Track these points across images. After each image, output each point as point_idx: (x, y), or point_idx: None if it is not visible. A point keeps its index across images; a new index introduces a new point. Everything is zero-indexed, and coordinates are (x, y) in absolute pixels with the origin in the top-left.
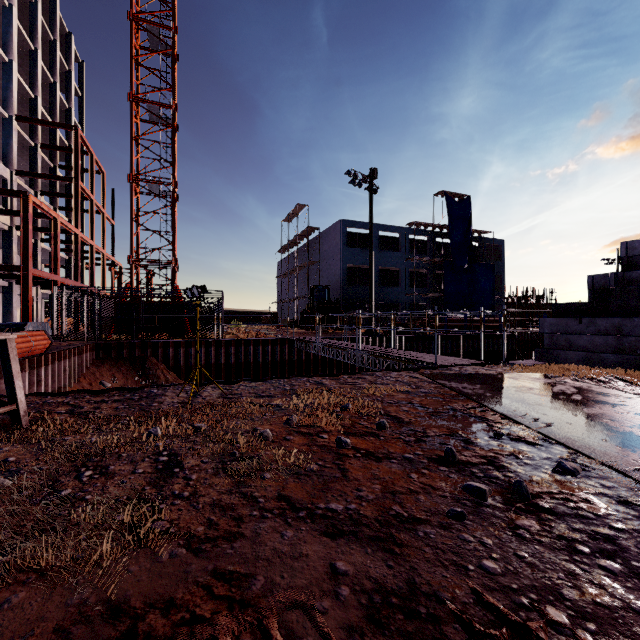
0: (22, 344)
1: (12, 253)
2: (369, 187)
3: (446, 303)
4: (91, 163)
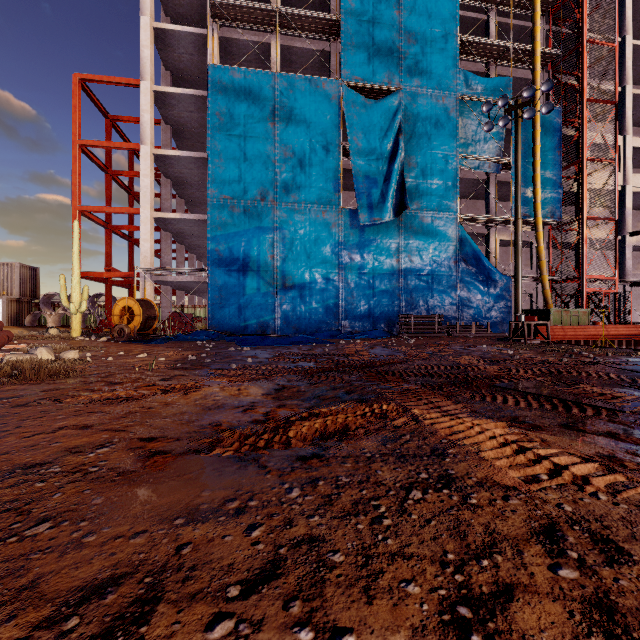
0: (622, 331)
1: None
2: None
3: None
4: None
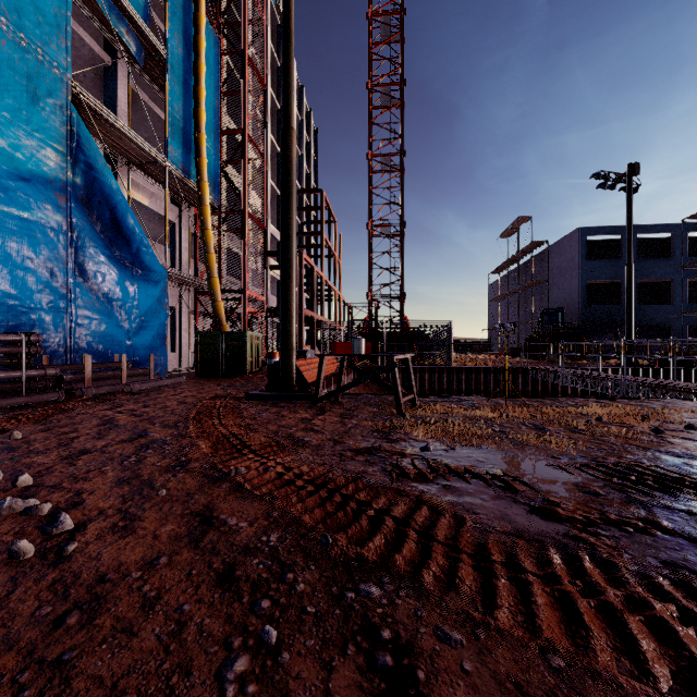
0: (331, 365)
1: None
2: (626, 187)
3: None
4: (329, 216)
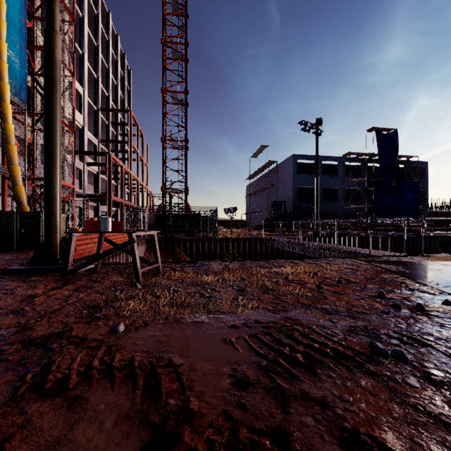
0: (121, 238)
1: (98, 187)
2: (315, 132)
3: (376, 212)
4: (137, 131)
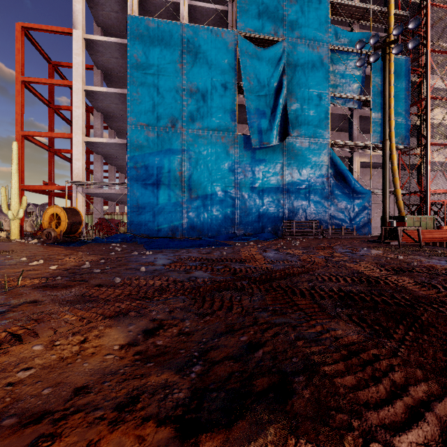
0: None
1: None
2: None
3: None
4: None
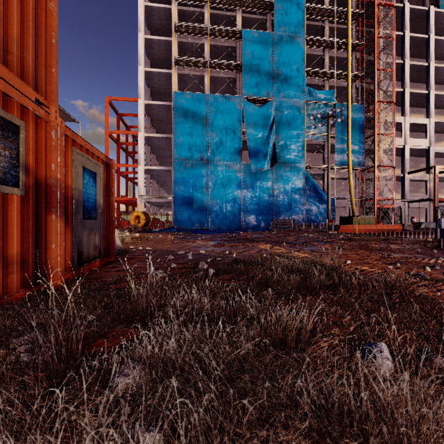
0: (385, 228)
1: None
2: None
3: None
4: None
